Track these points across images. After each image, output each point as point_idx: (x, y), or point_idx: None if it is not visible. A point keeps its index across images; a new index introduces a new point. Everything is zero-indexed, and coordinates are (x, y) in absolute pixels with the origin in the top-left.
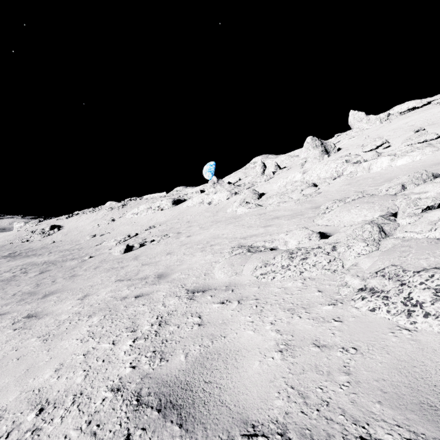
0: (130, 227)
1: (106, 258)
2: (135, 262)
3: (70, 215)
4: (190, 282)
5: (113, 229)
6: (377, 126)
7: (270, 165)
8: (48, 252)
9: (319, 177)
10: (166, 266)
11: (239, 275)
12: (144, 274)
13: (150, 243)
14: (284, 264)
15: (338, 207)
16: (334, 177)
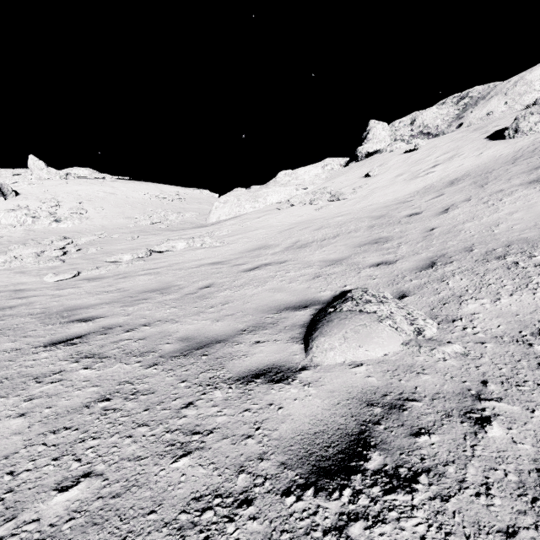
0: None
1: None
2: None
3: None
4: None
5: None
6: (57, 182)
7: None
8: None
9: None
10: None
11: None
12: None
13: None
14: (2, 265)
15: (22, 247)
16: (15, 225)
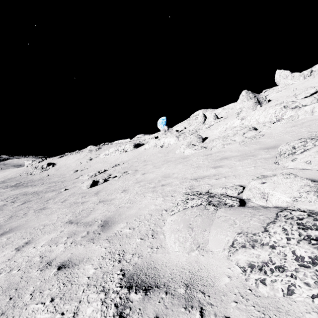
0: (102, 164)
1: (75, 192)
2: (94, 198)
3: (62, 155)
4: (131, 248)
5: (90, 166)
6: (301, 81)
7: (210, 115)
8: (41, 183)
9: (258, 121)
10: (116, 207)
11: (203, 250)
12: (93, 217)
13: (112, 178)
14: (301, 253)
15: (317, 146)
16: (273, 121)
